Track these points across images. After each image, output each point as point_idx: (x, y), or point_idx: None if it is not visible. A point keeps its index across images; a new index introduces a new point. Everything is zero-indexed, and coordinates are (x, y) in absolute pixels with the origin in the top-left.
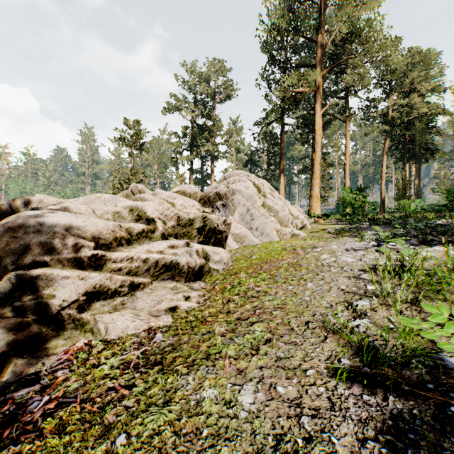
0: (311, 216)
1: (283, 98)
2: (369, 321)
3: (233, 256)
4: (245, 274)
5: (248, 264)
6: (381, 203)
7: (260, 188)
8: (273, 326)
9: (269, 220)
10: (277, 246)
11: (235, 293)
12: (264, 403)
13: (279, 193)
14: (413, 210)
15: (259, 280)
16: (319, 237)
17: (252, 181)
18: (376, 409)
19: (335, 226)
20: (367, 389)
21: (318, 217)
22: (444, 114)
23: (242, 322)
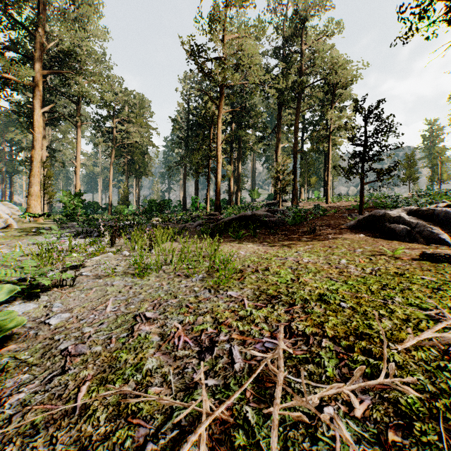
0: (26, 215)
1: None
2: None
3: None
4: None
5: None
6: (110, 206)
7: None
8: None
9: None
10: None
11: None
12: None
13: None
14: (126, 213)
15: None
16: (18, 236)
17: None
18: None
19: (49, 226)
20: None
21: (34, 216)
22: (153, 146)
23: None
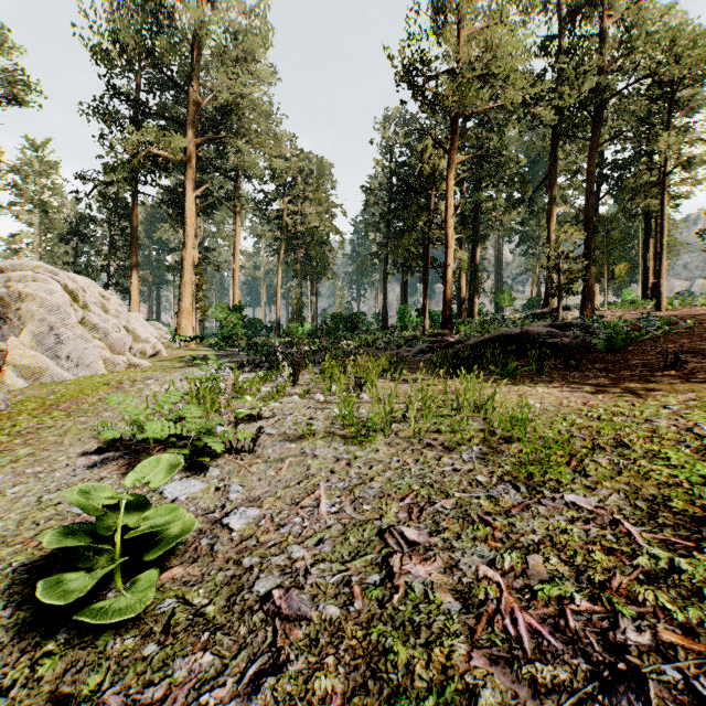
0: (176, 338)
1: (132, 155)
2: (134, 426)
3: (14, 398)
4: (27, 416)
5: (39, 405)
6: (277, 324)
7: (78, 295)
8: (44, 446)
9: (92, 345)
10: (99, 381)
11: (5, 434)
12: (12, 478)
13: (131, 299)
14: (301, 335)
15: (47, 419)
16: (168, 367)
17: (61, 282)
18: (96, 459)
19: (203, 353)
20: (98, 455)
21: (185, 340)
22: (337, 233)
23: (6, 451)
